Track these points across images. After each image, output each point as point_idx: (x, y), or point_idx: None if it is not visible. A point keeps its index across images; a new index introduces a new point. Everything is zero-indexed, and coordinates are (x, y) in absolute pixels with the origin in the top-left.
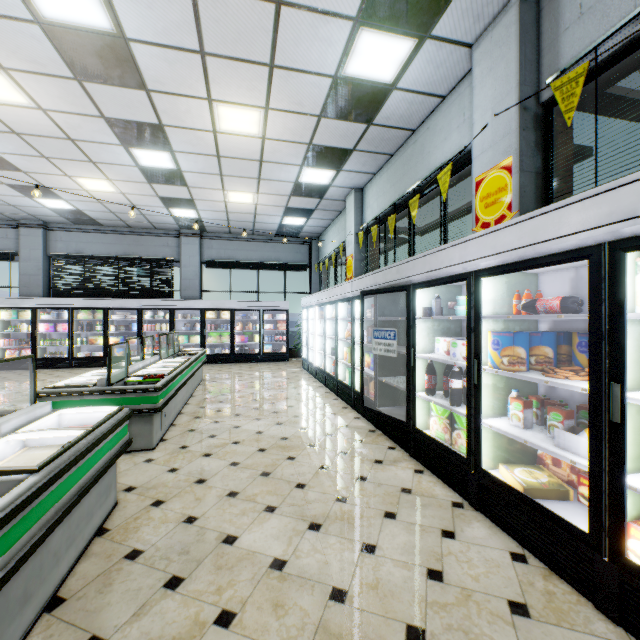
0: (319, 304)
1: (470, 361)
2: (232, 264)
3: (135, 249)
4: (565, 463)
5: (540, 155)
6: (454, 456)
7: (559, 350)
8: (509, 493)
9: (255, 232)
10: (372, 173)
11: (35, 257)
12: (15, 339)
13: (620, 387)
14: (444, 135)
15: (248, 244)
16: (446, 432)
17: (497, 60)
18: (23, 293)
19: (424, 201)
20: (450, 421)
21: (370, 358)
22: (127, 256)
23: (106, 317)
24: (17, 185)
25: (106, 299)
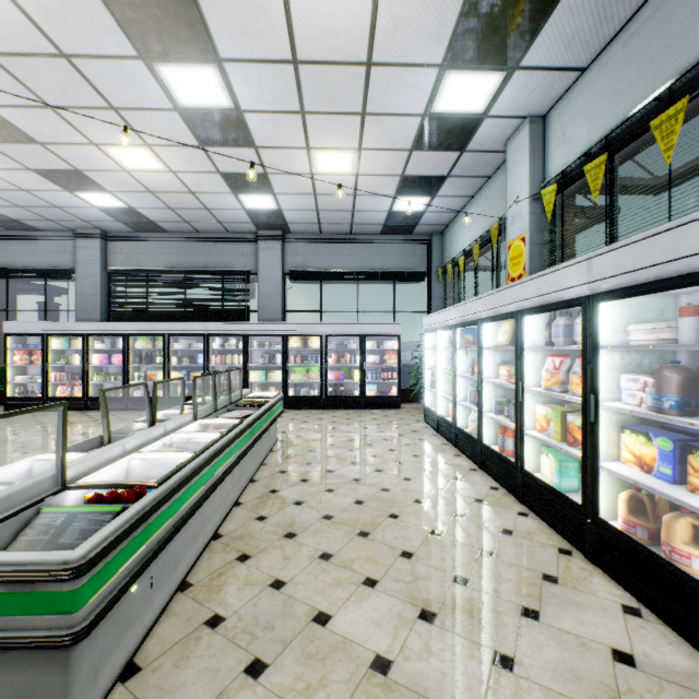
0: (465, 322)
1: None
2: (323, 274)
3: (204, 259)
4: None
5: None
6: None
7: None
8: None
9: (353, 229)
10: (578, 68)
11: (92, 273)
12: (67, 373)
13: None
14: None
15: (344, 247)
16: None
17: None
18: (80, 317)
19: None
20: None
21: (653, 448)
22: (194, 268)
23: (166, 346)
24: (46, 171)
25: (166, 323)
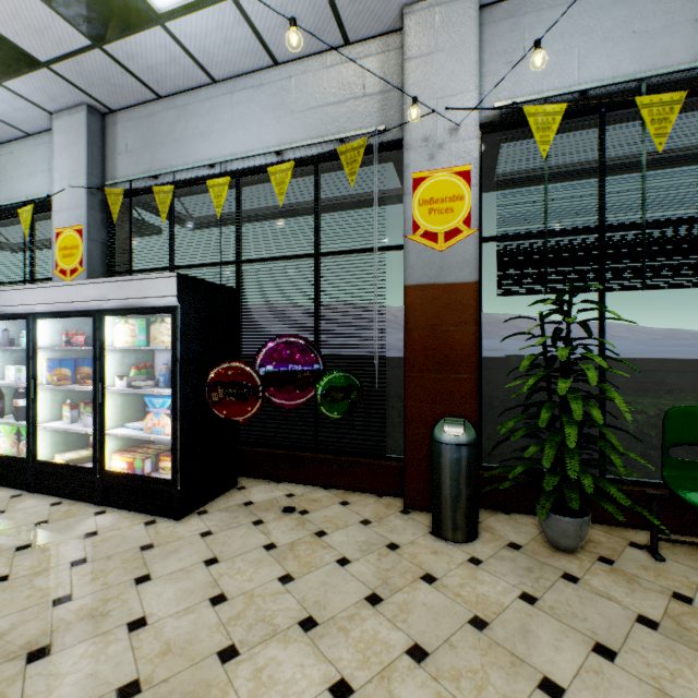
0: None
1: (30, 382)
2: None
3: None
4: None
5: (107, 231)
6: (17, 461)
7: None
8: (56, 467)
9: None
10: None
11: None
12: None
13: (104, 384)
14: (30, 171)
15: None
16: (15, 447)
17: (73, 143)
18: None
19: (11, 223)
20: (19, 436)
21: None
22: None
23: None
24: None
25: None
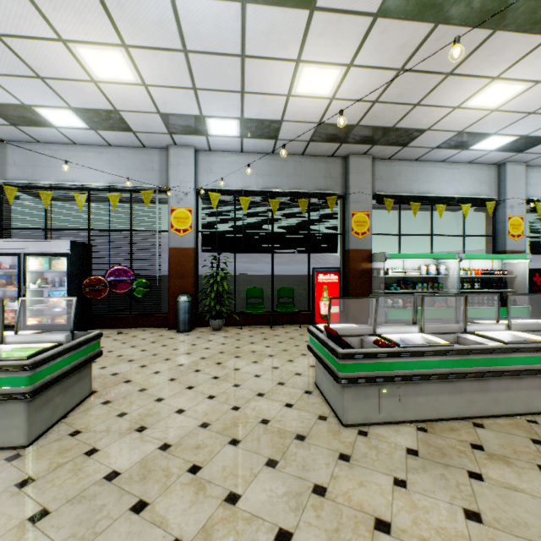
0: None
1: None
2: None
3: None
4: (11, 317)
5: None
6: None
7: (8, 281)
8: None
9: None
10: None
11: None
12: None
13: (26, 286)
14: None
15: None
16: None
17: None
18: None
19: None
20: None
21: None
22: None
23: None
24: None
25: None
